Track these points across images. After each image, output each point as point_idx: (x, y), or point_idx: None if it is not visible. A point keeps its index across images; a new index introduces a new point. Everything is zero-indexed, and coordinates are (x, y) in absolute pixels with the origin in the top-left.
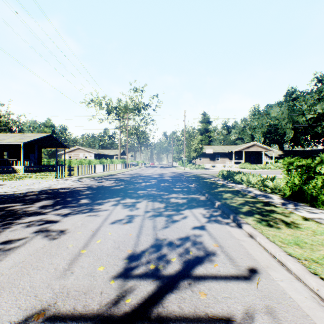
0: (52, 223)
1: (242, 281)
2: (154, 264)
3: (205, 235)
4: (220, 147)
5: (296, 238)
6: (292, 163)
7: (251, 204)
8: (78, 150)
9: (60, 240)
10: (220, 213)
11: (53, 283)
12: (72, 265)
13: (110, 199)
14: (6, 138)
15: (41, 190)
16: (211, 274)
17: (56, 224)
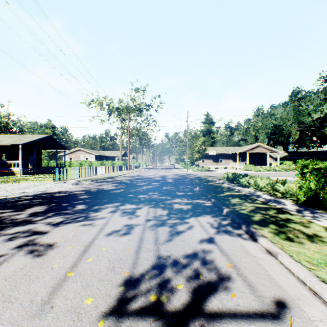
0: (40, 234)
1: (269, 321)
2: (156, 293)
3: (215, 251)
4: (223, 148)
5: (326, 256)
6: (306, 166)
7: (263, 211)
8: (78, 152)
9: (45, 258)
10: (230, 222)
11: (25, 325)
12: (54, 294)
13: (108, 204)
14: (4, 139)
15: (36, 194)
16: (229, 310)
17: (45, 236)
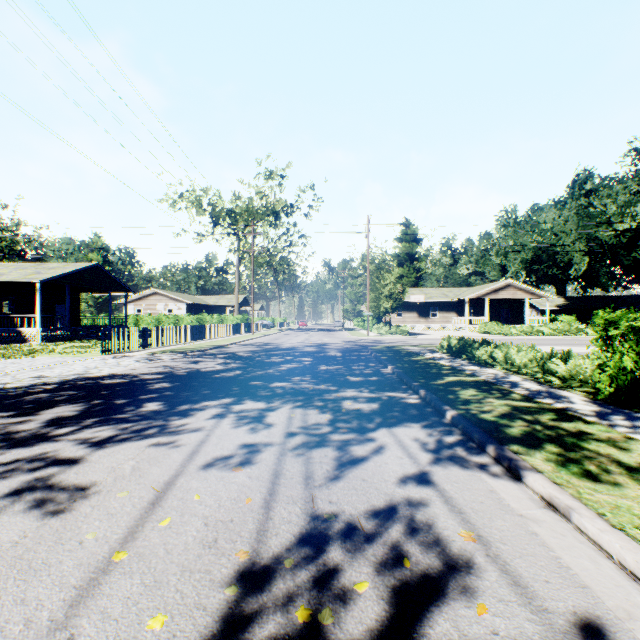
0: (64, 465)
1: None
2: (309, 603)
3: (435, 503)
4: (439, 290)
5: None
6: (615, 323)
7: (529, 416)
8: (154, 297)
9: (68, 519)
10: (460, 439)
11: None
12: (79, 606)
13: (210, 401)
14: (6, 272)
15: (64, 381)
16: None
17: (73, 469)
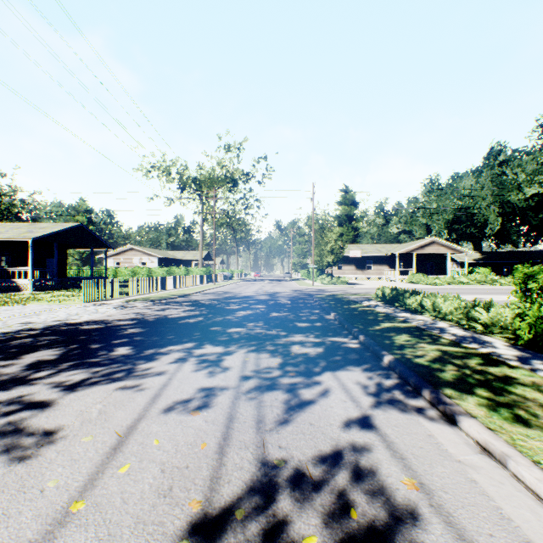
0: (37, 408)
1: None
2: None
3: (378, 448)
4: (373, 246)
5: None
6: (533, 277)
7: (458, 361)
8: (130, 252)
9: (33, 465)
10: (398, 383)
11: None
12: None
13: (174, 346)
14: (3, 231)
15: (48, 326)
16: None
17: (44, 413)
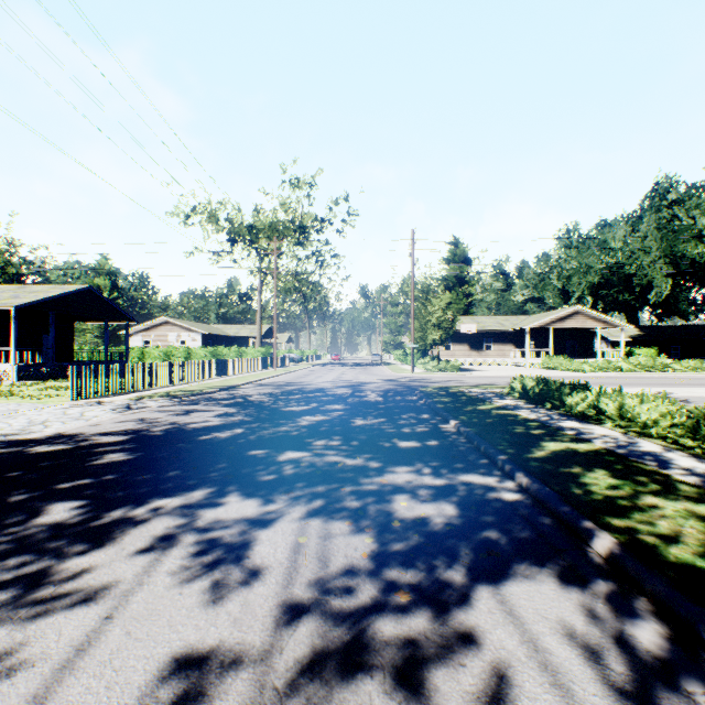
0: None
1: None
2: None
3: None
4: (493, 319)
5: None
6: None
7: None
8: (164, 326)
9: None
10: (670, 636)
11: None
12: None
13: (167, 498)
14: None
15: None
16: None
17: None
